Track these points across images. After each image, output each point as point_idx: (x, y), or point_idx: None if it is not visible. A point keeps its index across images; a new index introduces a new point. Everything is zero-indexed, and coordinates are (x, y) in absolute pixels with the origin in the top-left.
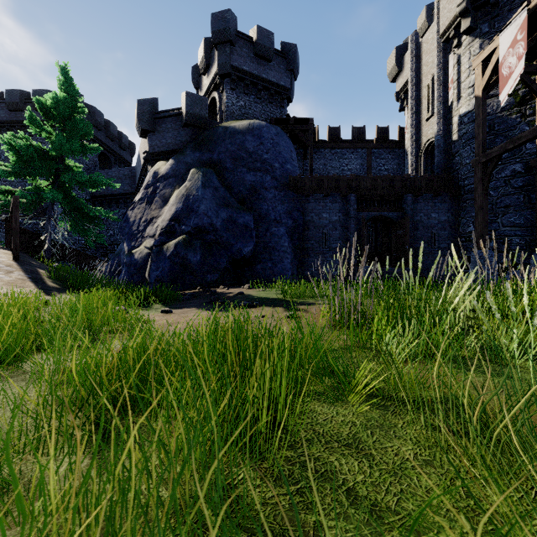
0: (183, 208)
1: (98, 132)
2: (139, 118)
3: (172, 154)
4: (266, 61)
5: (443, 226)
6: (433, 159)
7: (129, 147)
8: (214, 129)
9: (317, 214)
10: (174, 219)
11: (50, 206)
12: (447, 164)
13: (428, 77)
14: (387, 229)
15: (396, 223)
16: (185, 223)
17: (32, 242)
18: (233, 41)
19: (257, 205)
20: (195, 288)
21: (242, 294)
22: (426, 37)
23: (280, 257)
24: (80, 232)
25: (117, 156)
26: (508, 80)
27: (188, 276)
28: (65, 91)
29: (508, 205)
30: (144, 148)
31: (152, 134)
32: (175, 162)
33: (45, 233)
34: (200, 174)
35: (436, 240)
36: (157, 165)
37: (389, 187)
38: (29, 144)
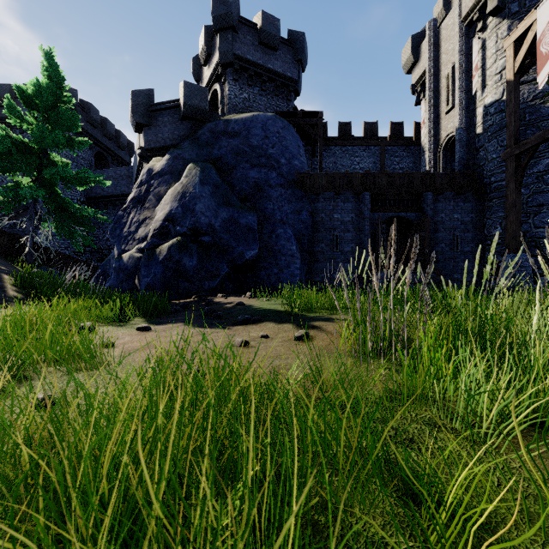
0: (178, 207)
1: (94, 129)
2: (133, 111)
3: (169, 150)
4: (271, 50)
5: (466, 228)
6: (452, 156)
7: (128, 146)
8: (214, 122)
9: (328, 214)
10: (168, 219)
11: (32, 206)
12: (470, 159)
13: (448, 66)
14: (403, 232)
15: (415, 224)
16: (180, 223)
17: (12, 246)
18: (236, 27)
19: (261, 205)
20: (191, 296)
21: (241, 304)
22: (446, 23)
23: (287, 261)
24: (66, 234)
25: (115, 156)
26: (548, 59)
27: (183, 283)
28: (48, 79)
29: (540, 203)
30: (140, 145)
31: (147, 128)
32: (172, 157)
33: (26, 235)
34: (198, 169)
35: (459, 243)
36: (152, 161)
37: (407, 185)
38: (7, 136)
